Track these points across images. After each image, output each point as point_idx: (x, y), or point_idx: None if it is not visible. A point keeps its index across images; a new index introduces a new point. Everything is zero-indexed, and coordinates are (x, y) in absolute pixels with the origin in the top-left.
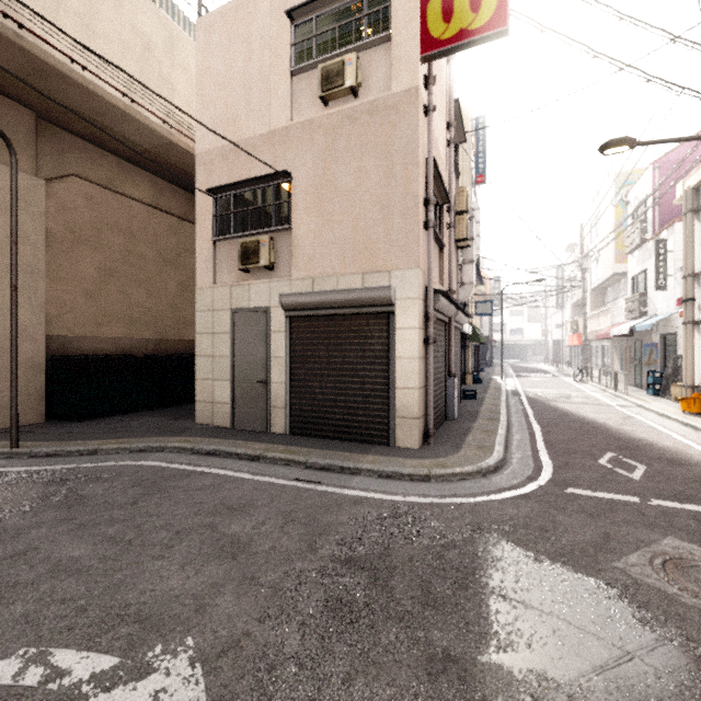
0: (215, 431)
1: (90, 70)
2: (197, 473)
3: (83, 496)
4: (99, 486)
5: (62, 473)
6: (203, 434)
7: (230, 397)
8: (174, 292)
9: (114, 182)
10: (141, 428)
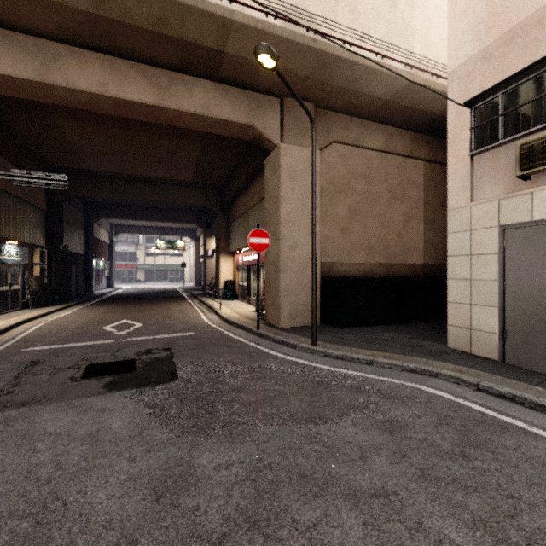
0: (480, 361)
1: (354, 44)
2: (514, 428)
3: (395, 420)
4: (401, 410)
5: (357, 381)
6: (469, 363)
7: (498, 326)
8: (400, 222)
9: (358, 139)
10: (395, 344)
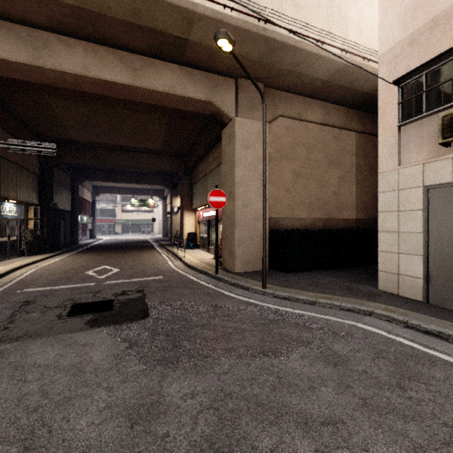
0: (407, 302)
1: (298, 33)
2: (442, 361)
3: (337, 354)
4: (342, 345)
5: (303, 319)
6: (397, 304)
7: (423, 271)
8: (336, 184)
9: (300, 114)
10: (333, 286)
